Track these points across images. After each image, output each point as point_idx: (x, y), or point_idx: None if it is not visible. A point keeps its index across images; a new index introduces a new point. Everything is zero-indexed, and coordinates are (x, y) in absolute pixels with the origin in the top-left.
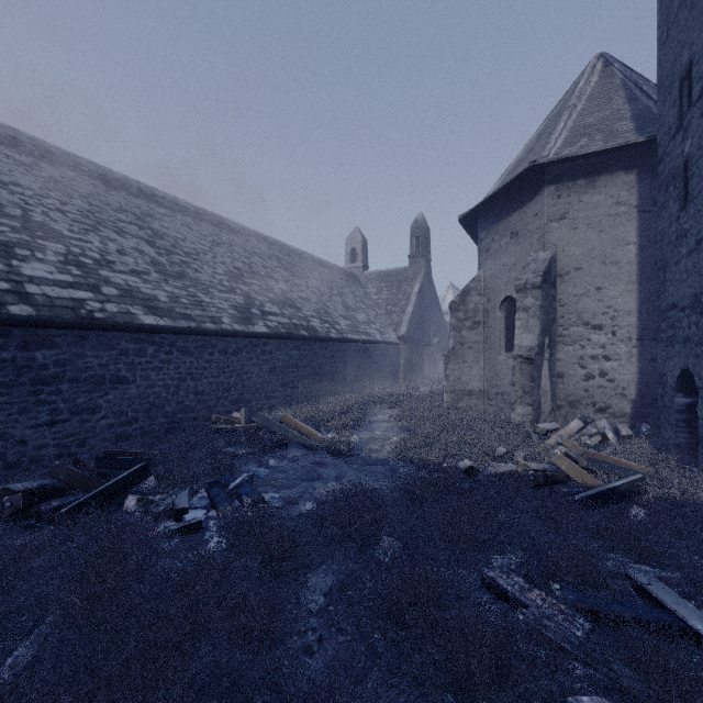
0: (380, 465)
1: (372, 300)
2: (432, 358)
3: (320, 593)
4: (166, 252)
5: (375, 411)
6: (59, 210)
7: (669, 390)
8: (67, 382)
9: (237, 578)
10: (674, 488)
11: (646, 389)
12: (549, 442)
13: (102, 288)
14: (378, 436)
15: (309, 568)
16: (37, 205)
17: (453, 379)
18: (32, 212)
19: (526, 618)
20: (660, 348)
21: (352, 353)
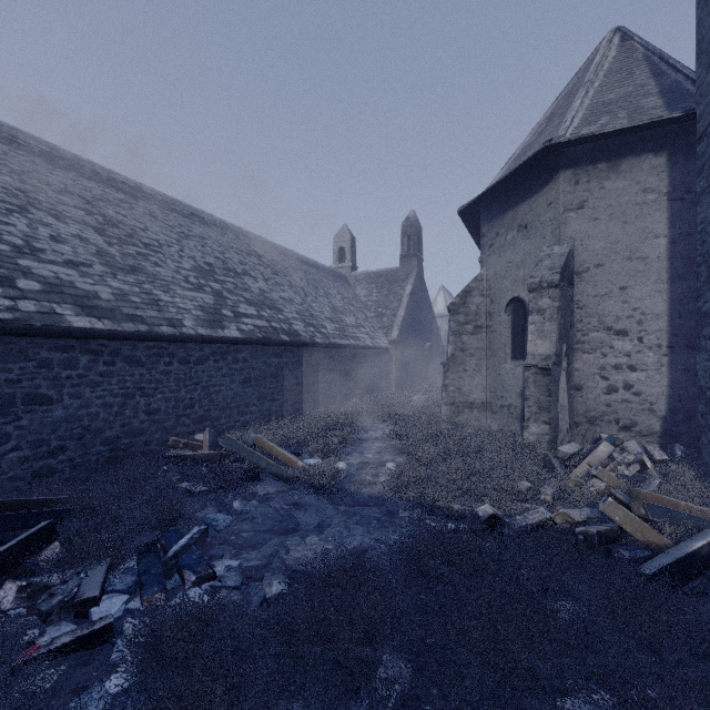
0: (374, 505)
1: (362, 302)
2: (424, 364)
3: None
4: (119, 241)
5: (365, 425)
6: None
7: None
8: None
9: None
10: None
11: (678, 404)
12: (578, 471)
13: (18, 281)
14: (370, 461)
15: None
16: None
17: (452, 390)
18: None
19: None
20: (701, 358)
21: (339, 359)
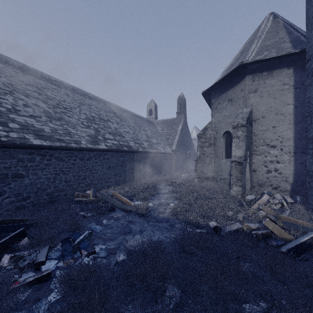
0: (164, 222)
1: (159, 133)
2: (187, 160)
3: None
4: (53, 106)
5: (161, 187)
6: None
7: None
8: None
9: None
10: None
11: (298, 178)
12: (254, 207)
13: (9, 124)
14: (163, 202)
15: None
16: None
17: (199, 171)
18: None
19: None
20: (308, 157)
21: (149, 158)
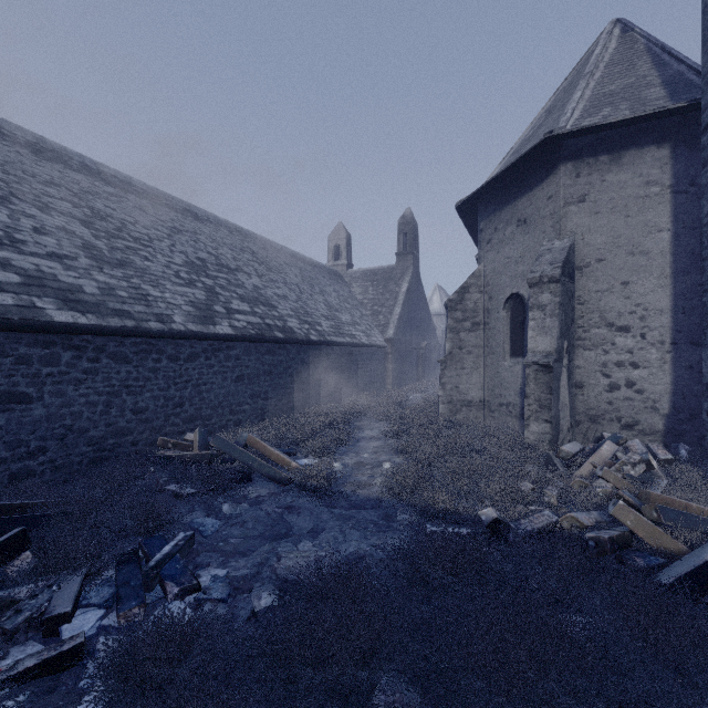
0: (371, 508)
1: (357, 300)
2: (420, 362)
3: None
4: (107, 235)
5: (361, 424)
6: None
7: None
8: None
9: None
10: None
11: (682, 402)
12: (582, 472)
13: None
14: (366, 461)
15: None
16: None
17: (450, 388)
18: None
19: None
20: (707, 354)
21: (335, 357)
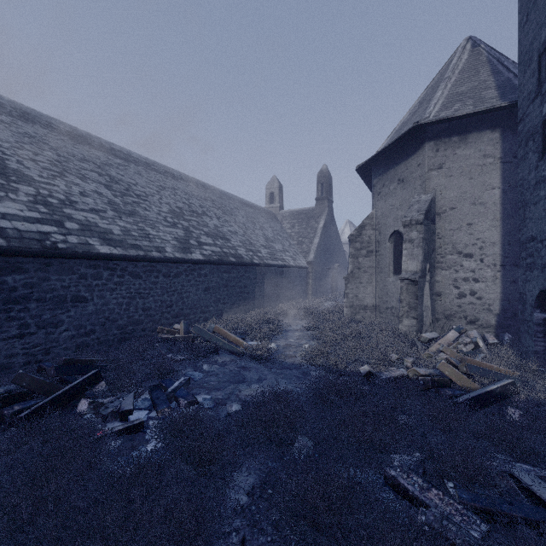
0: (294, 368)
1: (287, 233)
2: (333, 279)
3: (243, 492)
4: (120, 194)
5: (289, 322)
6: (32, 159)
7: (528, 307)
8: (34, 301)
9: (170, 481)
10: (539, 390)
11: (508, 305)
12: (432, 349)
13: (65, 223)
14: (292, 343)
15: (234, 467)
16: (13, 155)
17: (351, 296)
18: (8, 161)
19: (428, 519)
20: (520, 273)
21: (270, 275)
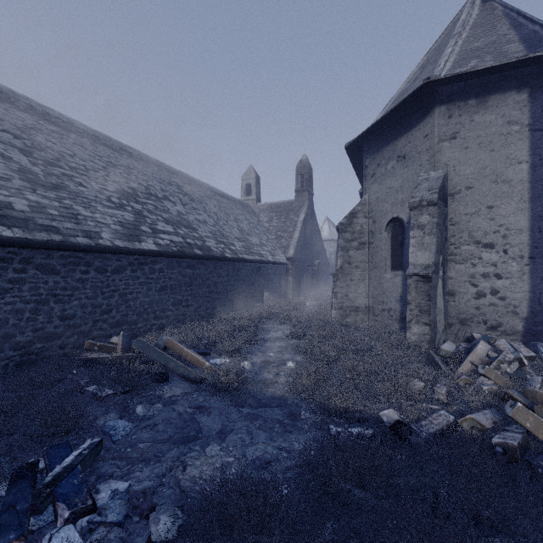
0: (276, 406)
1: (264, 227)
2: (314, 276)
3: None
4: (44, 163)
5: (267, 327)
6: None
7: None
8: None
9: None
10: None
11: (538, 307)
12: (463, 369)
13: None
14: (272, 359)
15: None
16: None
17: (341, 296)
18: None
19: None
20: None
21: (246, 272)
